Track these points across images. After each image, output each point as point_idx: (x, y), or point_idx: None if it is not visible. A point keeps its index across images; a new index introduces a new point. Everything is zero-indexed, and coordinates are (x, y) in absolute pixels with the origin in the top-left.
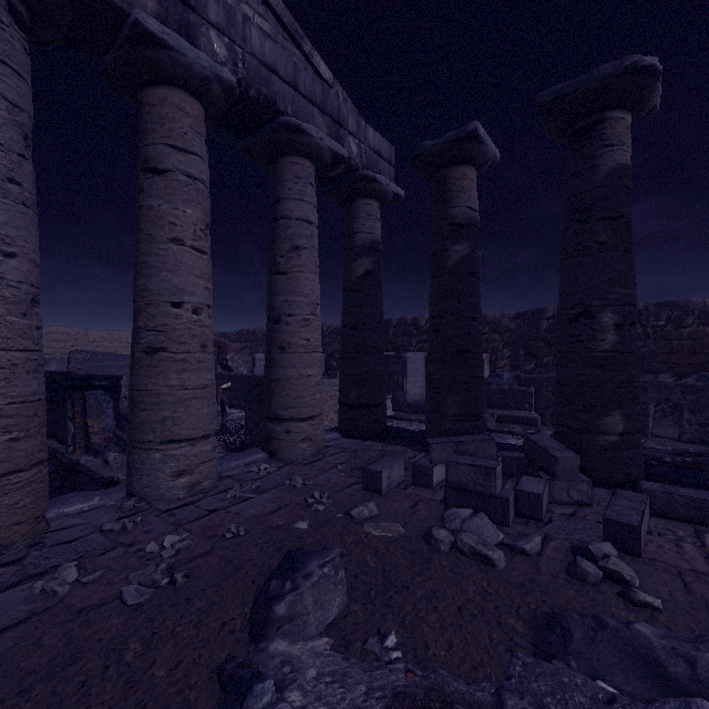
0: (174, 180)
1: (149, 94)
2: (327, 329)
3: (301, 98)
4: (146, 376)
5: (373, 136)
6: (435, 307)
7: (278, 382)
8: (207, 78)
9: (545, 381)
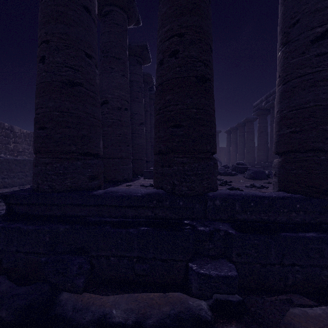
0: None
1: None
2: None
3: None
4: None
5: None
6: (127, 95)
7: None
8: None
9: None
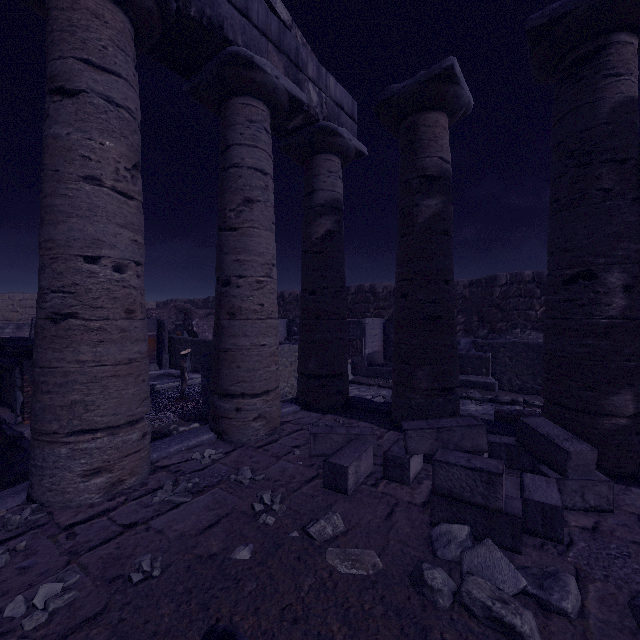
0: (88, 103)
1: None
2: (289, 296)
3: (254, 29)
4: (50, 349)
5: (335, 87)
6: (404, 269)
7: (227, 353)
8: None
9: (502, 347)
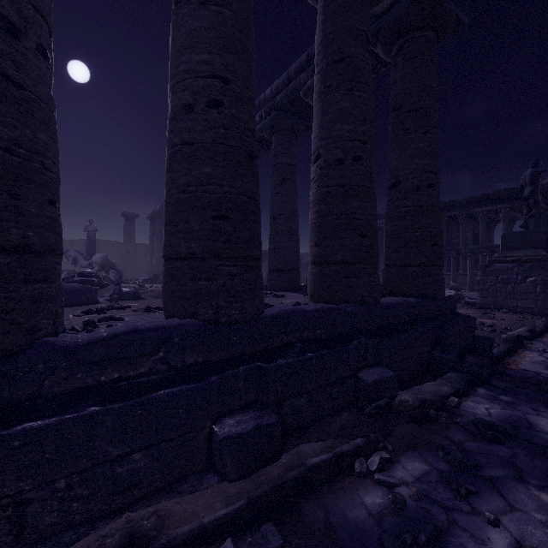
0: None
1: None
2: None
3: None
4: None
5: None
6: None
7: None
8: None
9: None
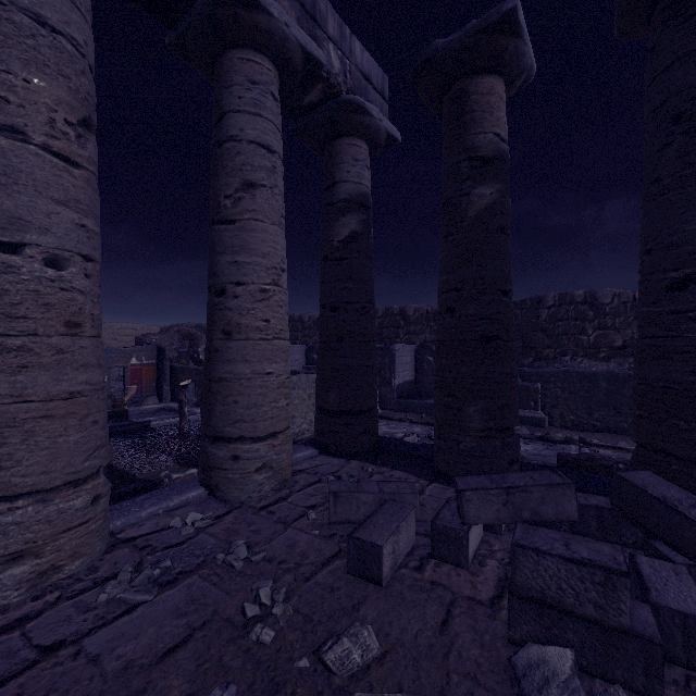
0: (4, 19)
1: None
2: (308, 320)
3: None
4: None
5: (361, 54)
6: (450, 276)
7: (221, 384)
8: None
9: (553, 376)
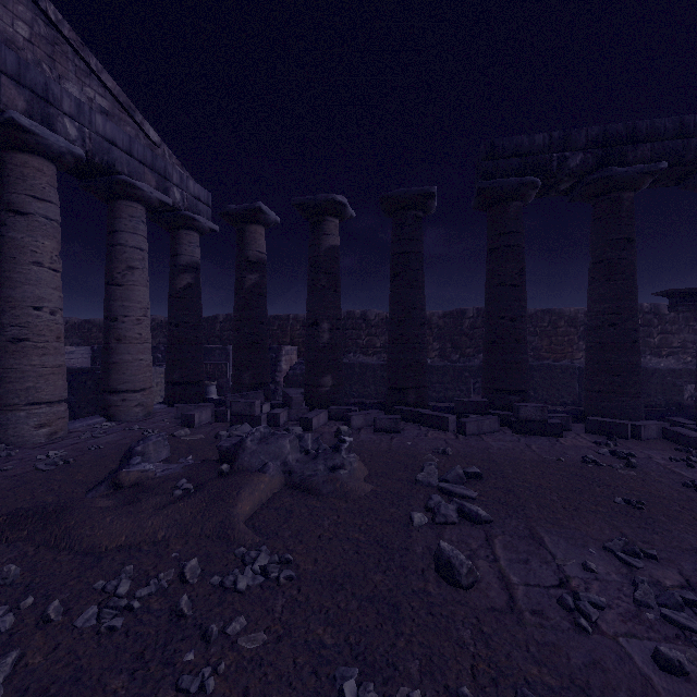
0: (35, 220)
1: (12, 156)
2: (151, 322)
3: (135, 161)
4: (12, 358)
5: (194, 186)
6: (237, 314)
7: (116, 365)
8: (63, 152)
9: None
